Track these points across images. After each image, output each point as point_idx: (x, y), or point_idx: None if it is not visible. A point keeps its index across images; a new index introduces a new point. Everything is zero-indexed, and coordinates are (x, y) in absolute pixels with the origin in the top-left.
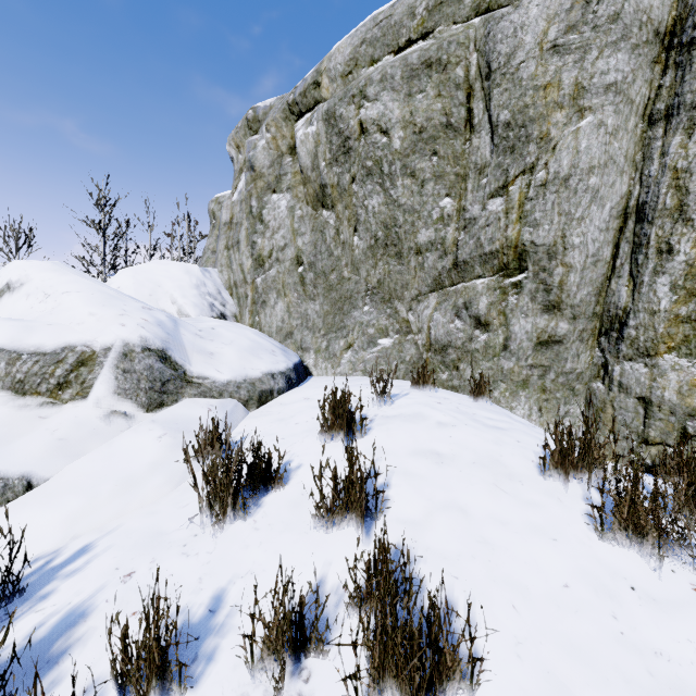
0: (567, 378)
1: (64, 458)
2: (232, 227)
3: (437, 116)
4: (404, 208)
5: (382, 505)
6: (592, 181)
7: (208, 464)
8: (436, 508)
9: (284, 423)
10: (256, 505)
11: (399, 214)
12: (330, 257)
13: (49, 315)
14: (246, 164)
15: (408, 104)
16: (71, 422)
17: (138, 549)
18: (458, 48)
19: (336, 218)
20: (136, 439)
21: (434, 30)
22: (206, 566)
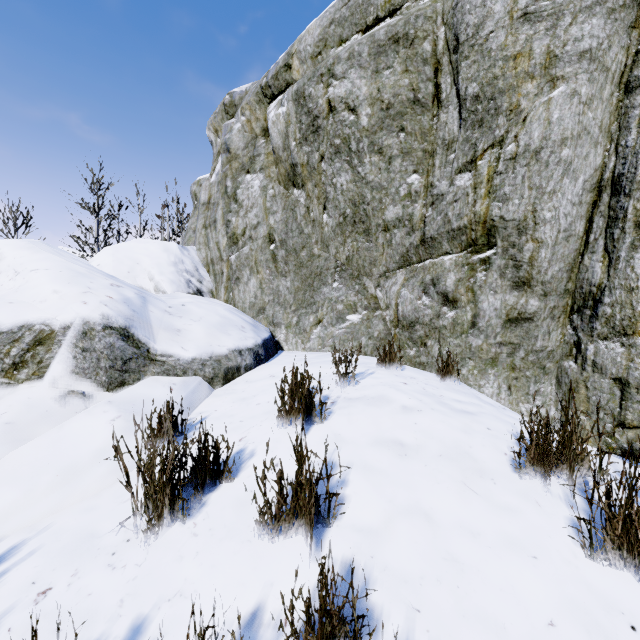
0: (537, 357)
1: (8, 444)
2: (209, 207)
3: (404, 92)
4: (371, 185)
5: (337, 507)
6: (564, 153)
7: (143, 460)
8: (397, 512)
9: (245, 403)
10: (199, 503)
11: (367, 191)
12: (300, 234)
13: (14, 293)
14: (222, 147)
15: (375, 81)
16: (22, 404)
17: (63, 557)
18: (425, 22)
19: (306, 196)
20: (88, 423)
21: (401, 7)
22: (131, 583)
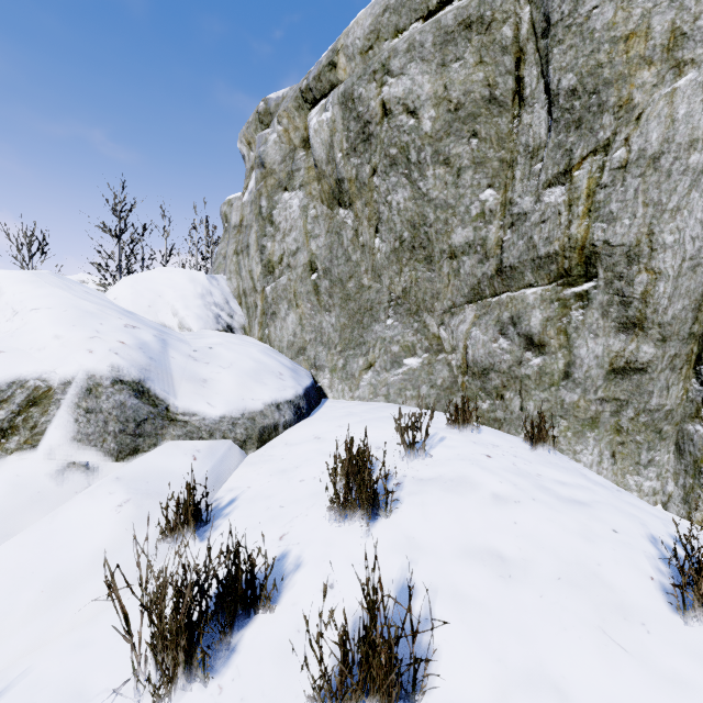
0: (651, 418)
1: None
2: (241, 230)
3: (478, 89)
4: (435, 203)
5: (422, 667)
6: (693, 158)
7: (149, 595)
8: (513, 683)
9: (286, 478)
10: (226, 649)
11: (429, 211)
12: (347, 262)
13: (9, 338)
14: (256, 161)
15: (441, 76)
16: (8, 484)
17: None
18: (505, 1)
19: (354, 217)
20: (88, 509)
21: None
22: None
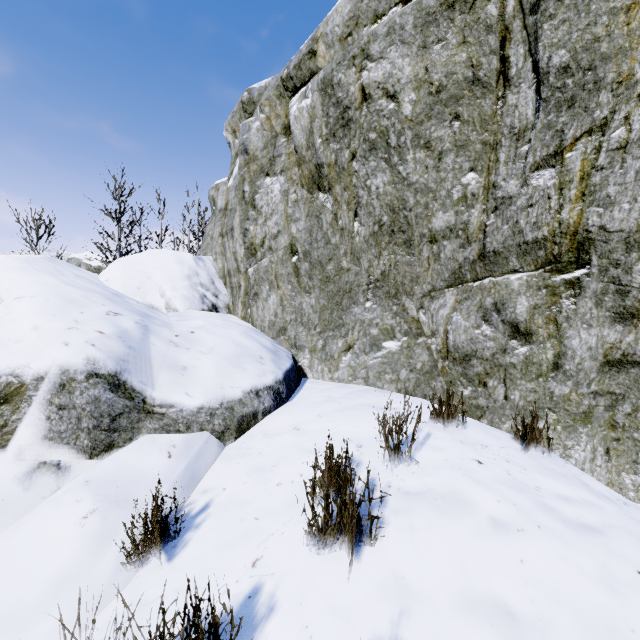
0: None
1: None
2: (226, 214)
3: (461, 70)
4: (415, 187)
5: None
6: None
7: None
8: None
9: (262, 480)
10: None
11: (409, 195)
12: (326, 245)
13: None
14: (240, 148)
15: (422, 59)
16: None
17: None
18: None
19: (334, 201)
20: (51, 522)
21: None
22: None
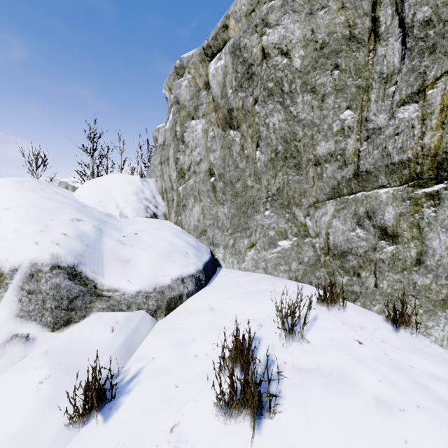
0: None
1: None
2: (164, 148)
3: (340, 29)
4: (303, 123)
5: None
6: None
7: None
8: None
9: (183, 352)
10: None
11: (298, 129)
12: (236, 169)
13: None
14: (173, 100)
15: (309, 23)
16: None
17: None
18: None
19: (241, 136)
20: (14, 386)
21: None
22: None
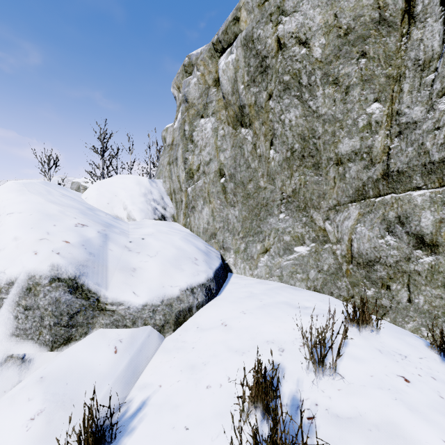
0: None
1: None
2: (172, 148)
3: (368, 12)
4: (323, 118)
5: None
6: None
7: None
8: None
9: (193, 380)
10: None
11: (318, 125)
12: (247, 169)
13: None
14: (182, 98)
15: (331, 7)
16: None
17: None
18: None
19: (253, 134)
20: (2, 422)
21: None
22: None
